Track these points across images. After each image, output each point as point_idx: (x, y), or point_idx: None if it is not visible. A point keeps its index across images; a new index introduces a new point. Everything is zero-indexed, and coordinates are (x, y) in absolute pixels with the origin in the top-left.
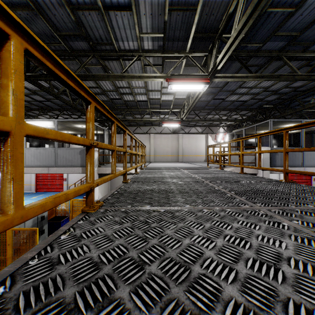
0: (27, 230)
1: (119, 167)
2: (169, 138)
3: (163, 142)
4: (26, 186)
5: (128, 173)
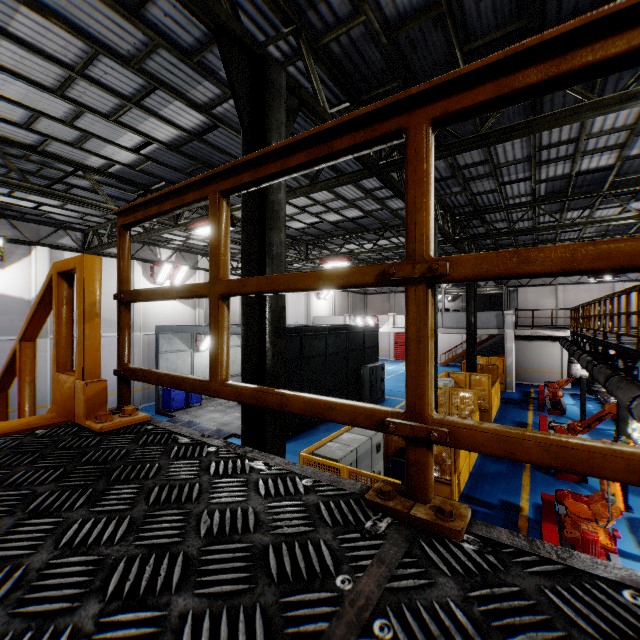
0: (492, 365)
1: (539, 329)
2: (592, 289)
3: (582, 297)
4: (384, 353)
5: (537, 339)
